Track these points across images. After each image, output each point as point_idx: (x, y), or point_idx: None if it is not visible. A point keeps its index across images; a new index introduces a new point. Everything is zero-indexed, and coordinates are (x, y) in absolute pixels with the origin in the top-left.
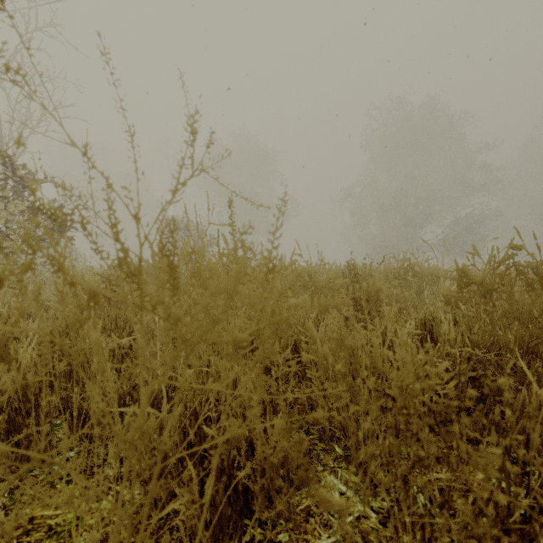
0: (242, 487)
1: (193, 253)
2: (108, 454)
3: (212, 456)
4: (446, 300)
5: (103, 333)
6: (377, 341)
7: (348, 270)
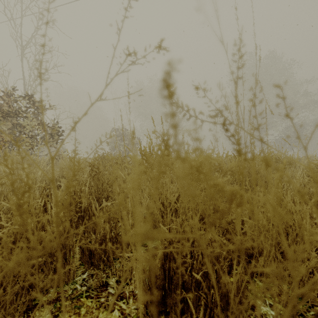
0: (215, 315)
1: (158, 149)
2: (107, 277)
3: (188, 289)
4: (313, 179)
5: (91, 197)
6: (307, 212)
7: (235, 159)
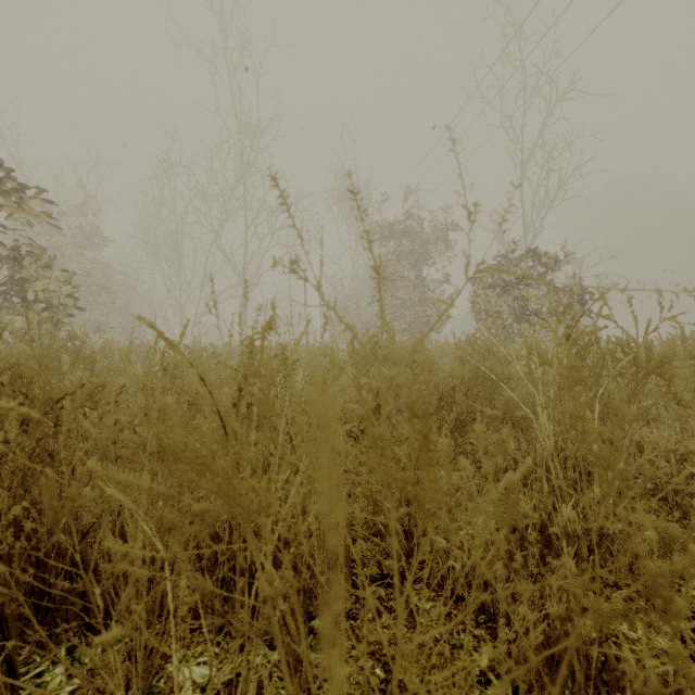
0: None
1: None
2: None
3: None
4: None
5: None
6: None
7: None
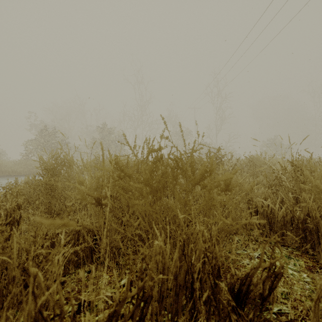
0: None
1: None
2: None
3: None
4: None
5: None
6: None
7: None
